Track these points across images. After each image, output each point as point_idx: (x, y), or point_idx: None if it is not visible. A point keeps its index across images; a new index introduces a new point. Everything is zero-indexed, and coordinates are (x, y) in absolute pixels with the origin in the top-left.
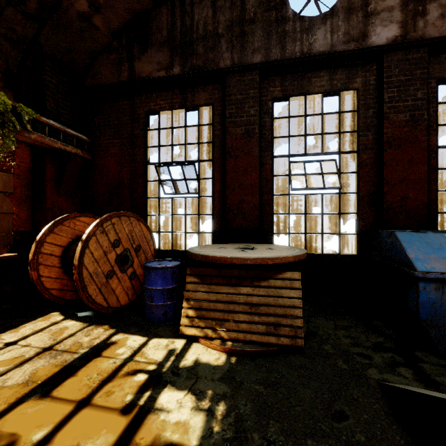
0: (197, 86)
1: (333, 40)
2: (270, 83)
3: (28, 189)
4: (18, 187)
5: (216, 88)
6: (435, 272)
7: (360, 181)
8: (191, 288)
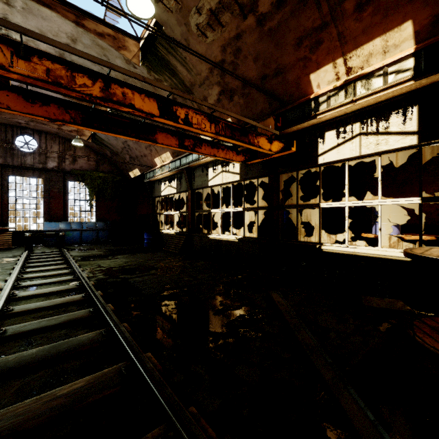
0: None
1: (34, 161)
2: (7, 170)
3: None
4: None
5: None
6: (47, 230)
7: (44, 207)
8: None
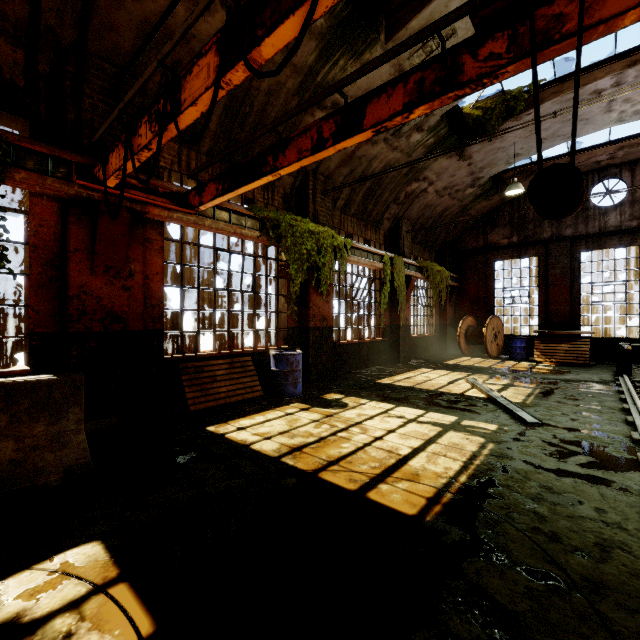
0: (528, 246)
1: (621, 219)
2: (577, 244)
3: (438, 304)
4: (436, 304)
5: (541, 247)
6: None
7: None
8: (537, 345)
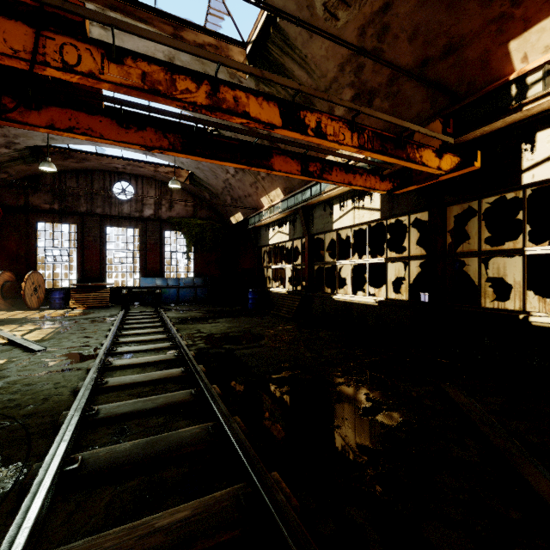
0: (69, 215)
1: (131, 210)
2: (105, 221)
3: None
4: None
5: (79, 218)
6: (144, 286)
7: (141, 261)
8: (73, 295)
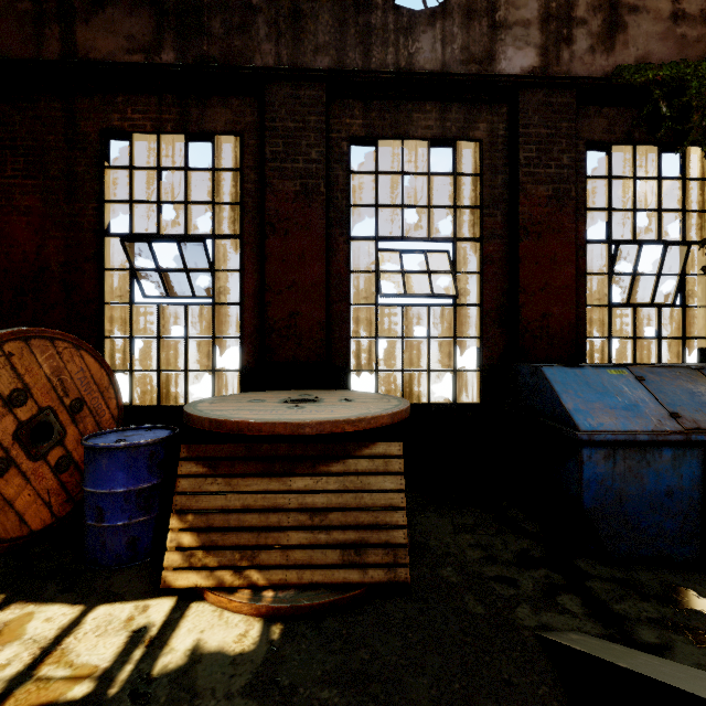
0: (211, 94)
1: (445, 55)
2: (344, 111)
3: None
4: None
5: (247, 105)
6: (605, 431)
7: (485, 287)
8: (189, 486)
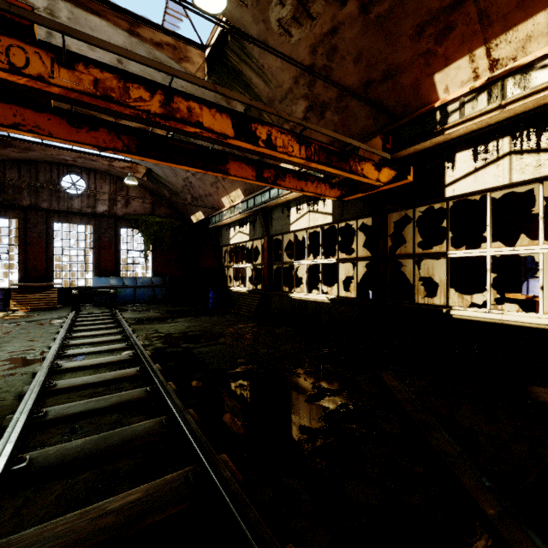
0: (9, 209)
1: (82, 205)
2: (52, 216)
3: None
4: None
5: (21, 212)
6: (97, 286)
7: (93, 259)
8: (14, 296)
